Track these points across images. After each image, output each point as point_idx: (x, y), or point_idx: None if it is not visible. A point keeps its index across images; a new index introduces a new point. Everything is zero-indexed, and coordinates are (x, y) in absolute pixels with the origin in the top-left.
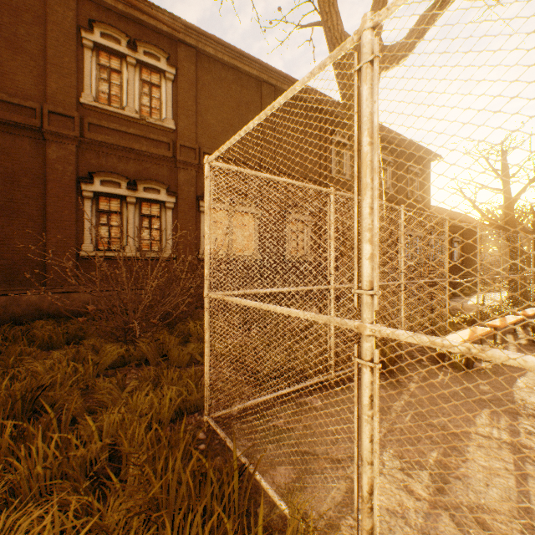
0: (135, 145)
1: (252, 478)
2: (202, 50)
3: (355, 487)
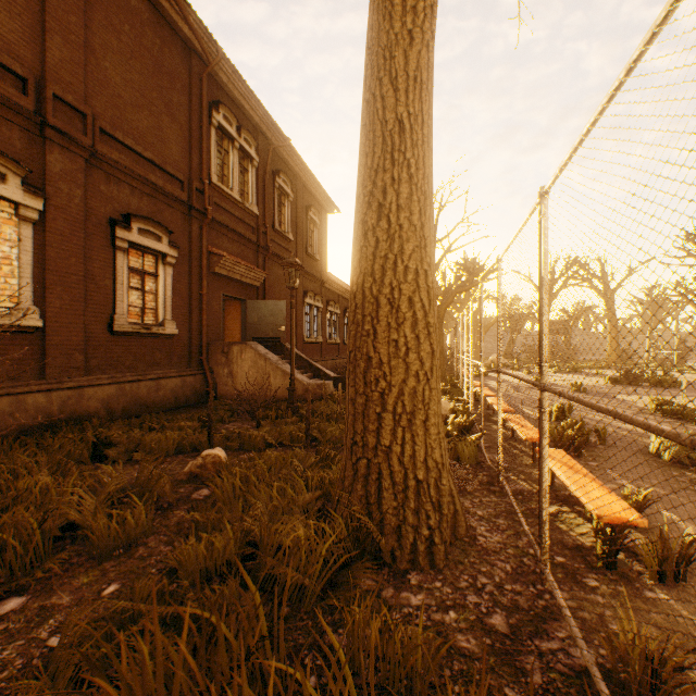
0: None
1: None
2: None
3: None
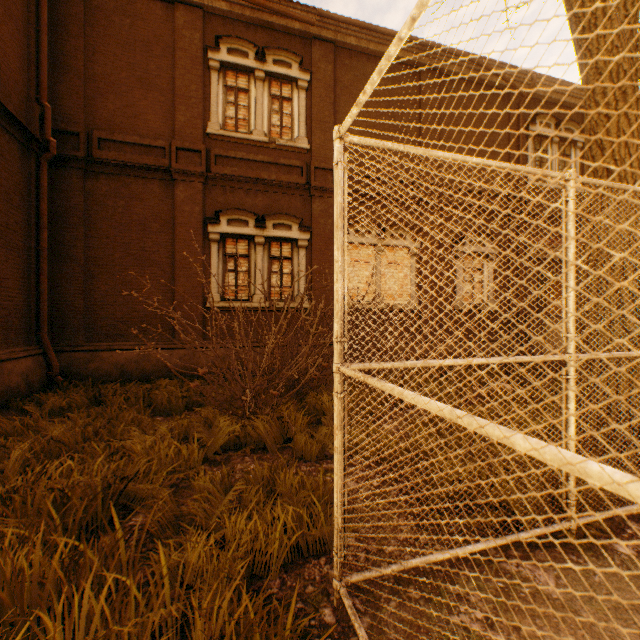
0: (263, 174)
1: None
2: (342, 43)
3: None
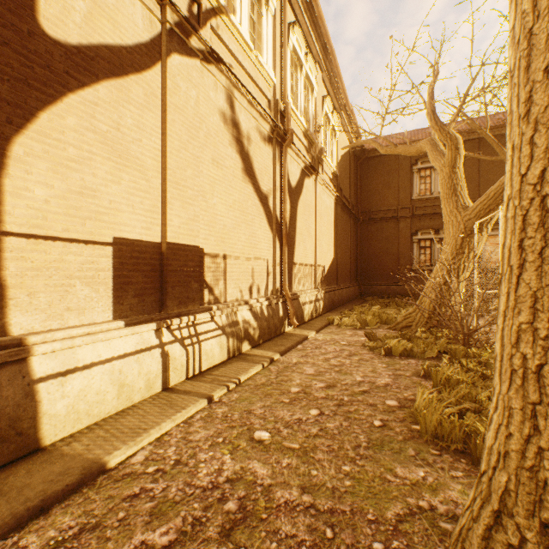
0: (437, 210)
1: None
2: (482, 137)
3: None
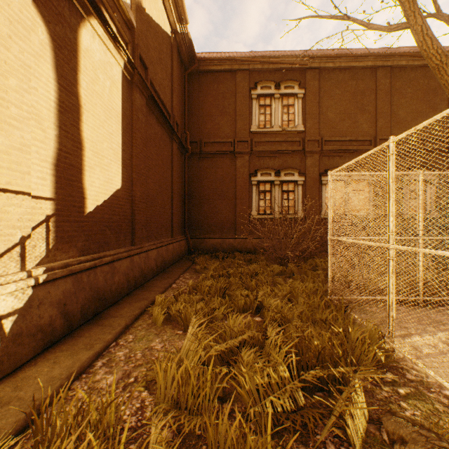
0: (278, 148)
1: (350, 311)
2: (323, 67)
3: (387, 303)
